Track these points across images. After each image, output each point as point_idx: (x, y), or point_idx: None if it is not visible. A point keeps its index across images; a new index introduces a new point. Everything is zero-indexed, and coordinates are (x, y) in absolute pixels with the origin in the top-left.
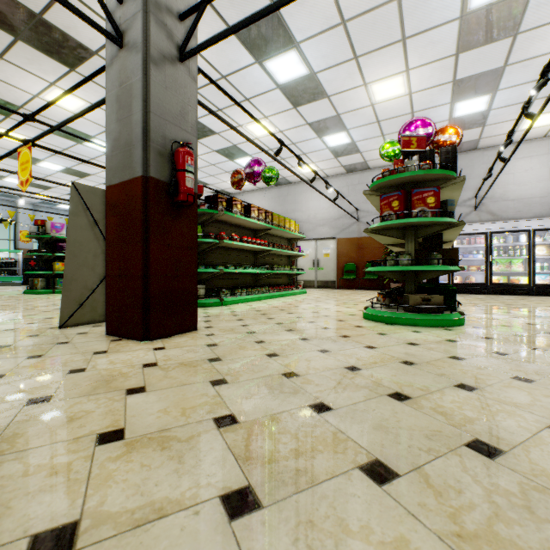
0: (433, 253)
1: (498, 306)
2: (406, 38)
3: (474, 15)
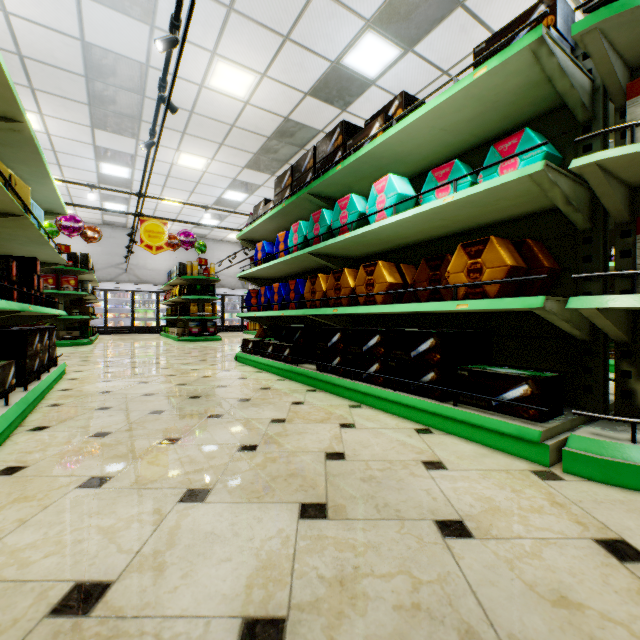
0: (75, 309)
1: (125, 338)
2: (61, 165)
3: (106, 175)
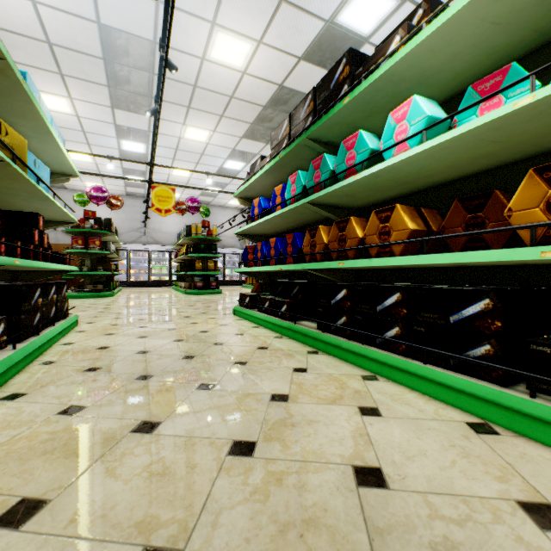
0: (99, 266)
1: (142, 291)
2: (90, 144)
3: (126, 151)
